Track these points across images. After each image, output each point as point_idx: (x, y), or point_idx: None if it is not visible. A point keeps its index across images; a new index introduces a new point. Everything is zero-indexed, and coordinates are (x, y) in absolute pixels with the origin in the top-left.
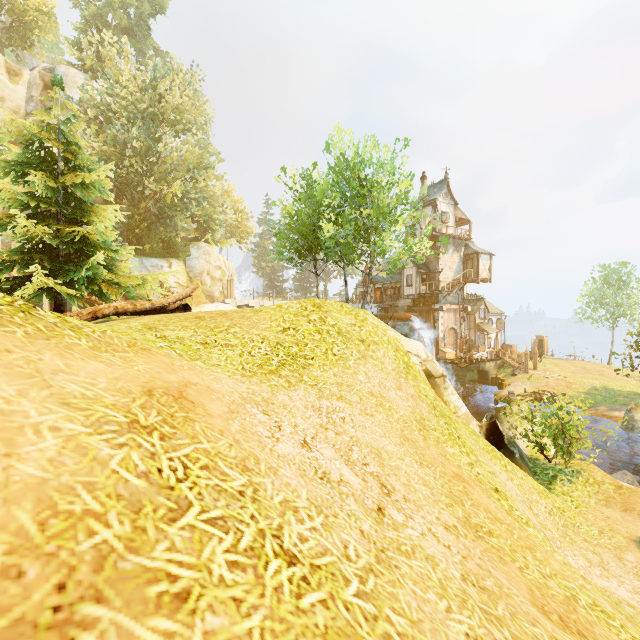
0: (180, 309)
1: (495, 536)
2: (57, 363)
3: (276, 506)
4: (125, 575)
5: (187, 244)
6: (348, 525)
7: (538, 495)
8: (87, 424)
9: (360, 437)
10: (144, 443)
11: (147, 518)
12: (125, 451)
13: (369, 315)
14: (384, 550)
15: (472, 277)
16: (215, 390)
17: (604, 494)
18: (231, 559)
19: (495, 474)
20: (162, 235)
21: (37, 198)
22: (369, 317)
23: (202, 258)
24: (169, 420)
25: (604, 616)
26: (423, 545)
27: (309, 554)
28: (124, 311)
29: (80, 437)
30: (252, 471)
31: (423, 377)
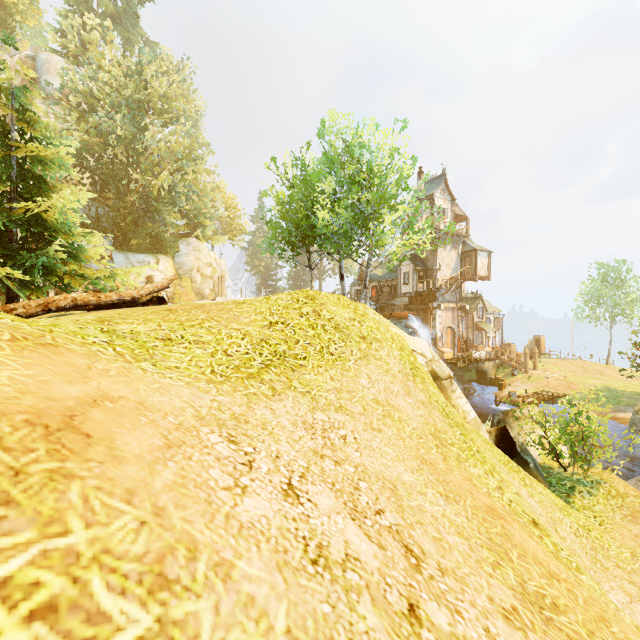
0: (154, 302)
1: (562, 611)
2: None
3: None
4: None
5: (176, 240)
6: None
7: (561, 512)
8: None
9: (367, 464)
10: None
11: None
12: None
13: (369, 309)
14: None
15: (470, 275)
16: (152, 407)
17: (629, 508)
18: None
19: (520, 494)
20: (149, 230)
21: None
22: (369, 312)
23: (192, 254)
24: (2, 485)
25: None
26: None
27: None
28: (85, 303)
29: None
30: (174, 586)
31: (431, 379)
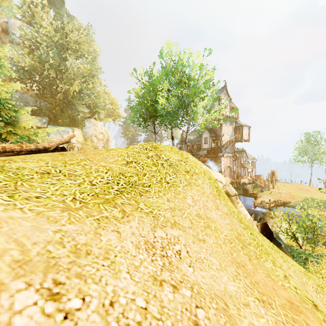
0: (59, 150)
1: None
2: None
3: None
4: None
5: (83, 119)
6: None
7: (305, 277)
8: None
9: (200, 281)
10: None
11: None
12: None
13: (189, 155)
14: None
15: (239, 139)
16: None
17: None
18: None
19: (288, 272)
20: (69, 114)
21: None
22: (189, 156)
23: (92, 127)
24: None
25: None
26: None
27: None
28: (11, 150)
29: None
30: None
31: (227, 197)
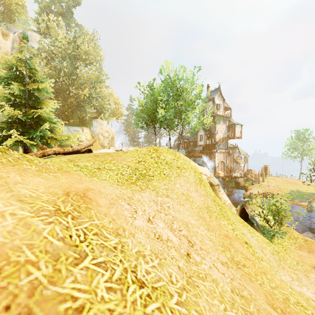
0: (87, 151)
1: (246, 267)
2: (17, 178)
3: (133, 254)
4: (46, 298)
5: (91, 120)
6: (172, 264)
7: (266, 244)
8: (31, 211)
9: (177, 216)
10: (63, 221)
11: (62, 264)
12: (52, 226)
13: (181, 154)
14: (191, 277)
15: (232, 136)
16: (103, 192)
17: (298, 244)
18: (108, 286)
19: (245, 234)
20: (79, 115)
21: (15, 96)
22: (181, 155)
23: (98, 126)
24: (77, 208)
25: (303, 308)
26: (211, 273)
27: (151, 281)
28: (58, 152)
29: (27, 218)
30: (121, 235)
31: (208, 185)
